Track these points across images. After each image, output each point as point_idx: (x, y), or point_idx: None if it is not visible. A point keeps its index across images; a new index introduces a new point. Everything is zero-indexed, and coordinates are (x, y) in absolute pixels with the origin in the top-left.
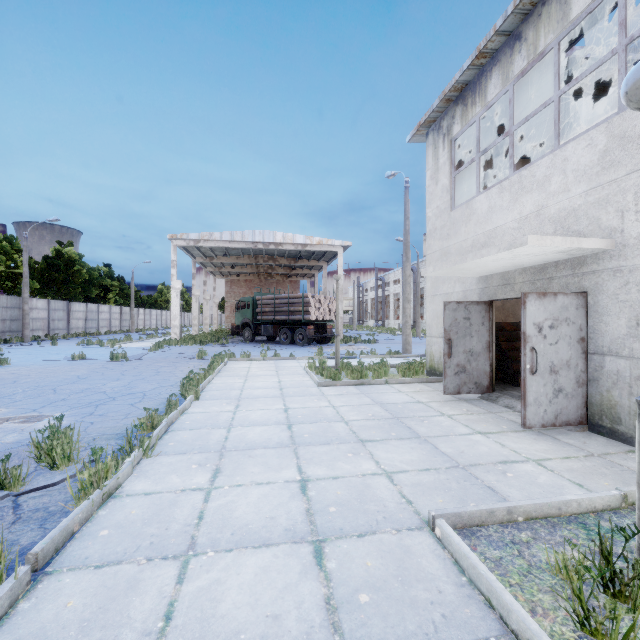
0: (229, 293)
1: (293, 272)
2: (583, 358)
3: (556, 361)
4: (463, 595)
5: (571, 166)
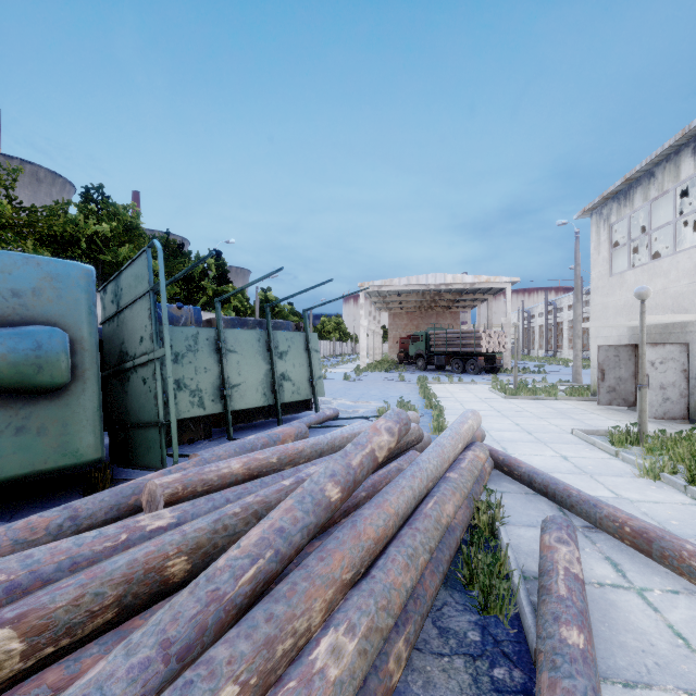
0: (392, 325)
1: (455, 304)
2: (685, 381)
3: (664, 382)
4: (578, 441)
5: (680, 267)
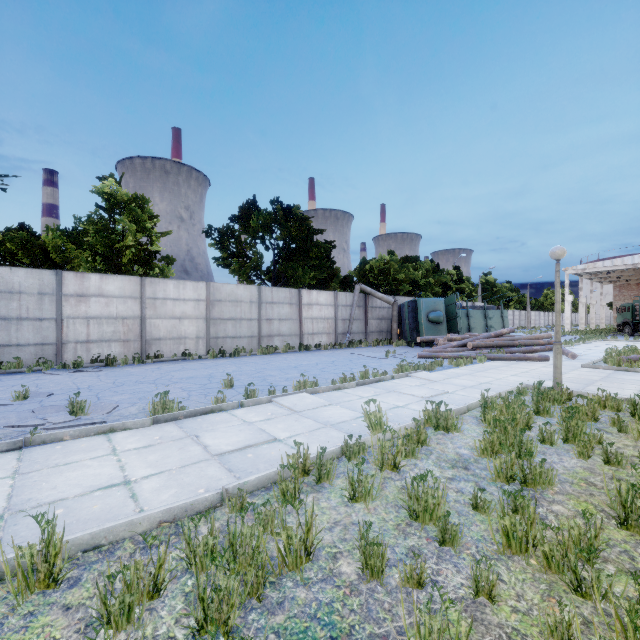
0: (617, 296)
1: None
2: None
3: None
4: None
5: None
